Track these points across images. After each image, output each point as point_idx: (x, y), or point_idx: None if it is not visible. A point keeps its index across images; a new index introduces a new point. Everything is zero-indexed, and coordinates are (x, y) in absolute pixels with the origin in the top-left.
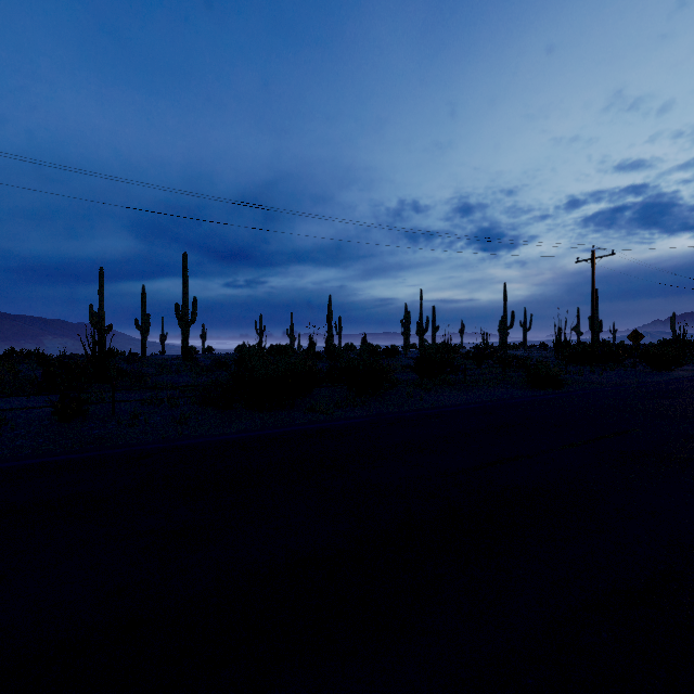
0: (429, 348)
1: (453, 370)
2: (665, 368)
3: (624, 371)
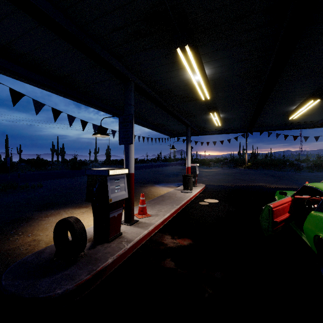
0: (40, 159)
1: (47, 165)
2: (123, 165)
3: (113, 166)
